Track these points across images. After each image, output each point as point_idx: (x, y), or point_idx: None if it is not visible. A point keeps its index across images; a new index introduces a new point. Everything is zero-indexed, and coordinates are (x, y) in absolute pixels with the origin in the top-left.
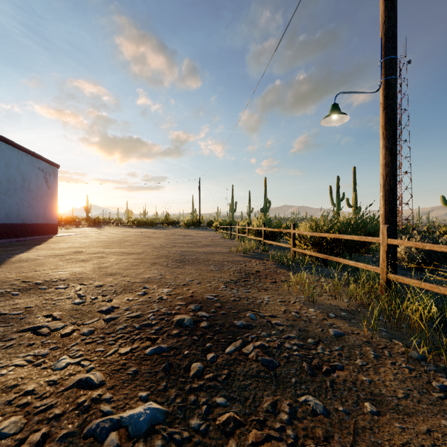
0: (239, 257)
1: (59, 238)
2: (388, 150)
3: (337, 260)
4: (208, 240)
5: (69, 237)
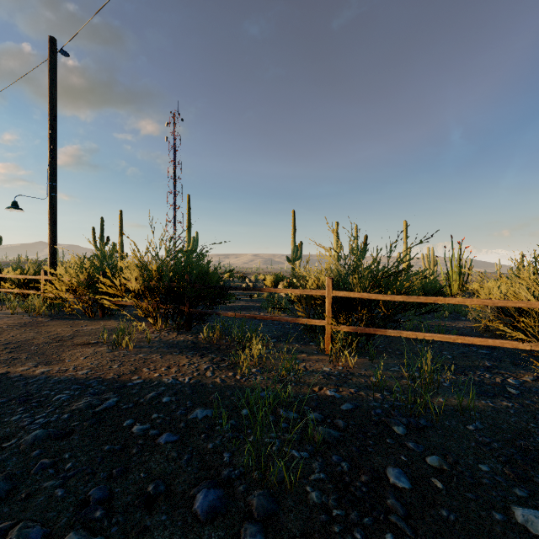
0: None
1: None
2: (51, 231)
3: (26, 292)
4: None
5: None
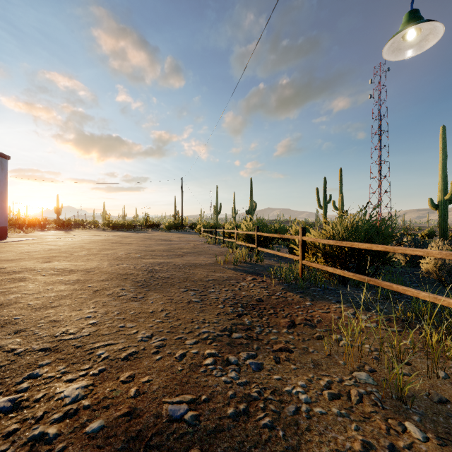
0: (228, 271)
1: (0, 245)
2: None
3: (390, 287)
4: (190, 246)
5: (16, 243)
